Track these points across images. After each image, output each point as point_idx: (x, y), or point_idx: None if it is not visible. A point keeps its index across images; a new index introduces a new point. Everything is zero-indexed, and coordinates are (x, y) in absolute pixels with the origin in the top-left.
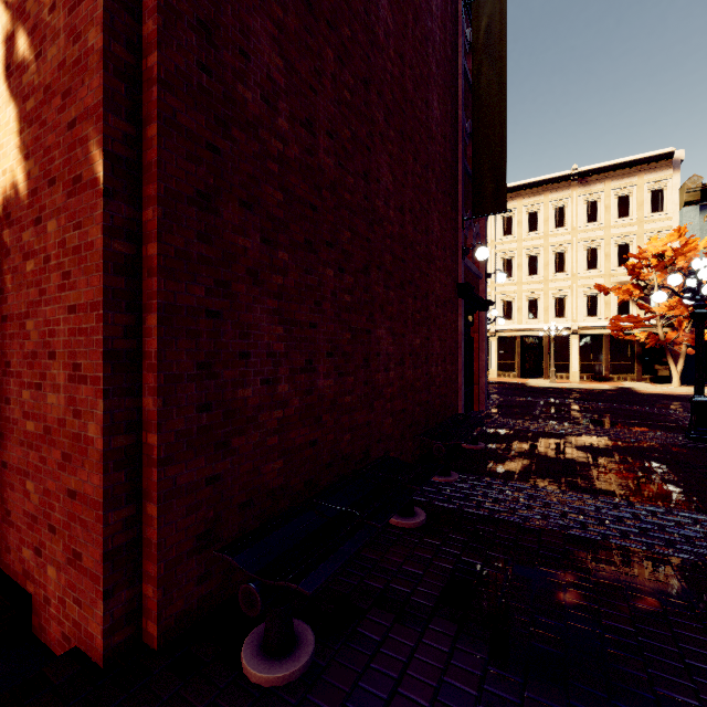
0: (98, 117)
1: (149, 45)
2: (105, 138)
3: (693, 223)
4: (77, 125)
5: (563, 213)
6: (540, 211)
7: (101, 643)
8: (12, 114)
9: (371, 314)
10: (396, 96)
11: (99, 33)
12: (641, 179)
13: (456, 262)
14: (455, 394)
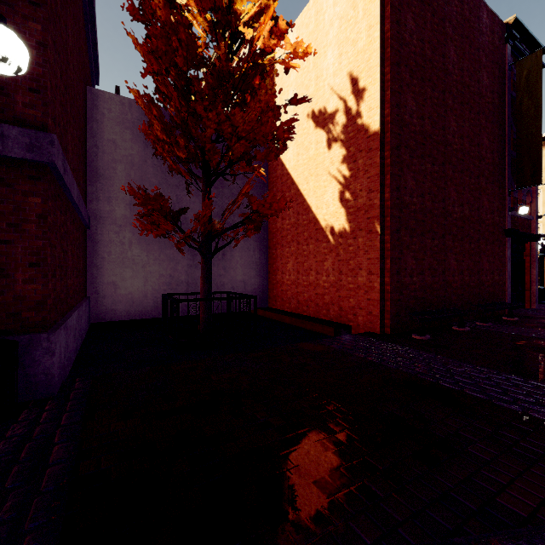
0: (378, 219)
1: (387, 200)
2: (380, 223)
3: None
4: (370, 219)
5: None
6: None
7: (379, 329)
8: (343, 211)
9: (446, 253)
10: (458, 157)
11: (378, 201)
12: None
13: (503, 217)
14: (502, 293)
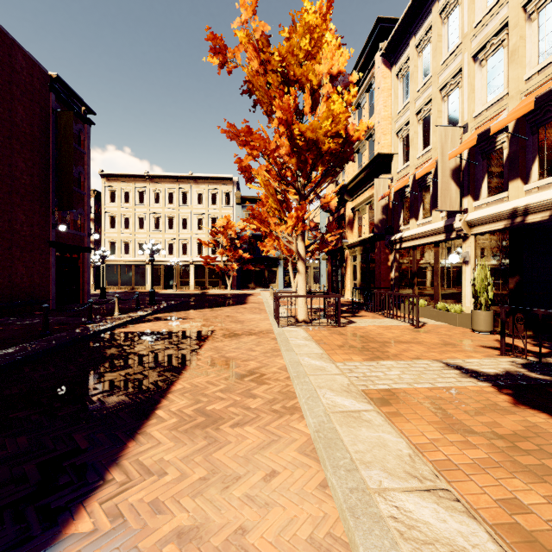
0: None
1: None
2: None
3: (239, 213)
4: None
5: (187, 197)
6: (175, 193)
7: None
8: None
9: None
10: None
11: None
12: (221, 187)
13: (48, 231)
14: (46, 293)
